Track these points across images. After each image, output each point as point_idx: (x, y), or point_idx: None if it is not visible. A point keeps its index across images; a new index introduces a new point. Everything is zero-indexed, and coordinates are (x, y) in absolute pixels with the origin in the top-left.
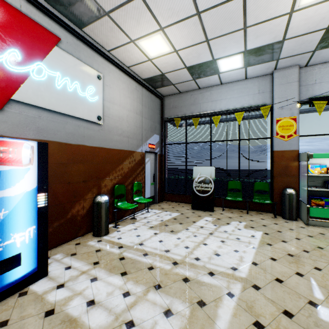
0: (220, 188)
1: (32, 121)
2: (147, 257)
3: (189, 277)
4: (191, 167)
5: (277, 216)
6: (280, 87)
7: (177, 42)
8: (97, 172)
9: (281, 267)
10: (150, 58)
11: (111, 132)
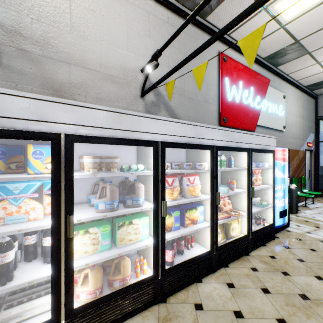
0: None
1: None
2: None
3: None
4: None
5: None
6: None
7: None
8: None
9: None
10: None
11: (287, 136)
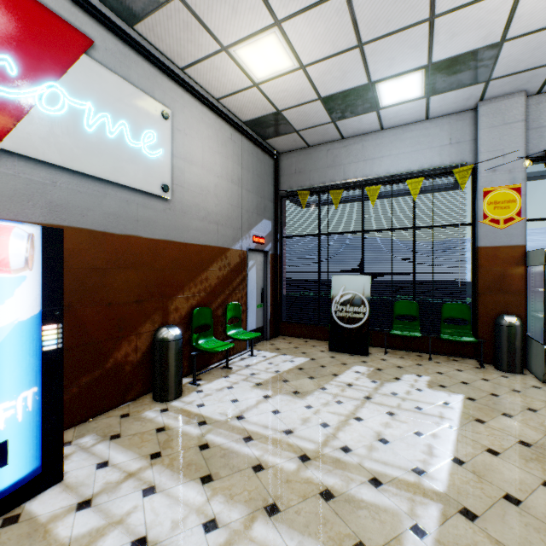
0: (380, 314)
1: (40, 190)
2: (252, 444)
3: (333, 490)
4: (328, 277)
5: (486, 364)
6: (491, 132)
7: (304, 50)
8: (161, 285)
9: (512, 470)
10: (257, 82)
11: (186, 214)
